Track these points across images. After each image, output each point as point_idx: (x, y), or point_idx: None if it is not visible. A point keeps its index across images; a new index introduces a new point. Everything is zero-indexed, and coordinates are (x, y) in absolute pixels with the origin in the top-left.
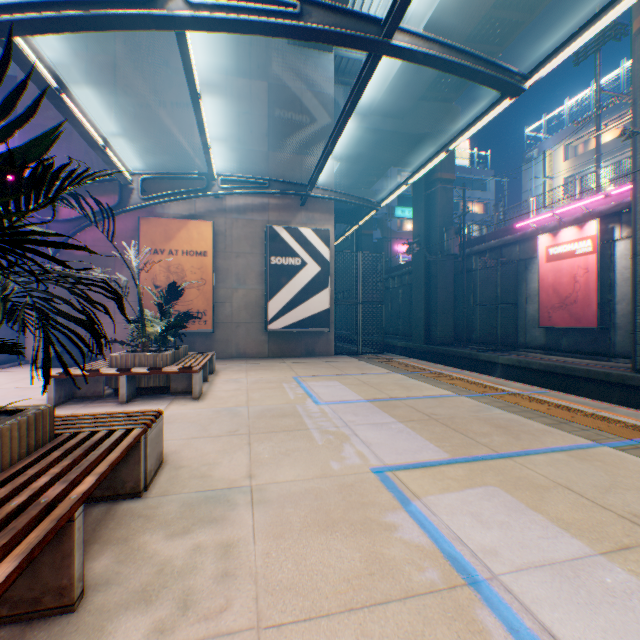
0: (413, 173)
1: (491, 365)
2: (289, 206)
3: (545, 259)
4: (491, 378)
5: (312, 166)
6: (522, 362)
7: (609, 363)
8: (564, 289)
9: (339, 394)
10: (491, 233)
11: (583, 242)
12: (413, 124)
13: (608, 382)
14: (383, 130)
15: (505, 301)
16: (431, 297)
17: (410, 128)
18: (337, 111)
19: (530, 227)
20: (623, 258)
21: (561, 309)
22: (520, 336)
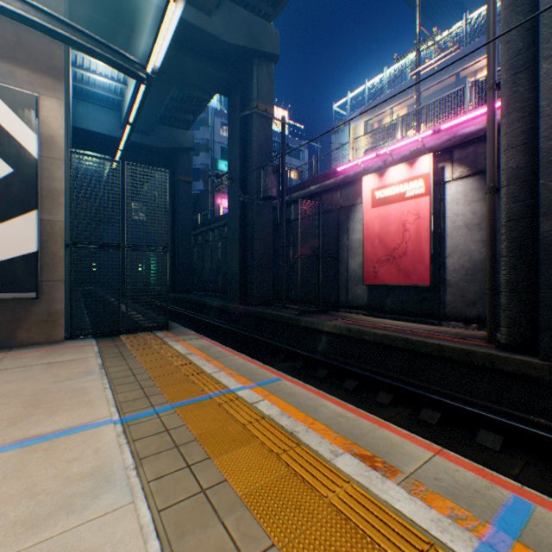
0: None
1: (315, 333)
2: None
3: (371, 204)
4: (342, 410)
5: None
6: (353, 331)
7: (446, 329)
8: (393, 239)
9: None
10: (311, 179)
11: (415, 182)
12: (225, 28)
13: (469, 363)
14: (184, 19)
15: (326, 254)
16: (248, 249)
17: (221, 32)
18: None
19: (352, 171)
20: (455, 203)
21: (389, 263)
22: (342, 294)
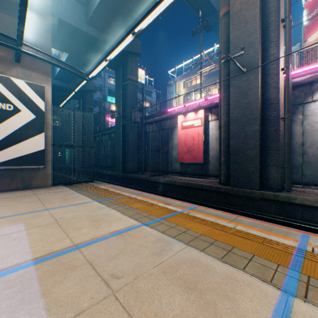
0: (110, 51)
1: (157, 184)
2: (3, 58)
3: (181, 128)
4: (161, 198)
5: (30, 32)
6: (172, 181)
7: (208, 180)
8: (189, 143)
9: (0, 254)
10: (156, 113)
11: (197, 120)
12: (115, 41)
13: (211, 190)
14: (96, 37)
15: (163, 149)
16: (126, 146)
17: (113, 43)
18: (61, 10)
19: (174, 112)
20: (212, 129)
21: (188, 153)
22: (170, 167)
